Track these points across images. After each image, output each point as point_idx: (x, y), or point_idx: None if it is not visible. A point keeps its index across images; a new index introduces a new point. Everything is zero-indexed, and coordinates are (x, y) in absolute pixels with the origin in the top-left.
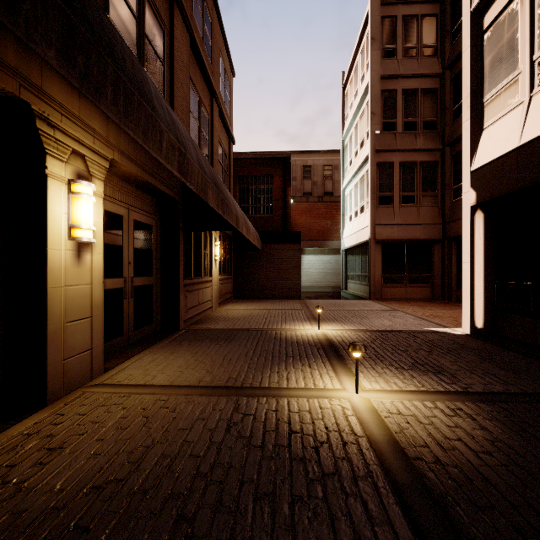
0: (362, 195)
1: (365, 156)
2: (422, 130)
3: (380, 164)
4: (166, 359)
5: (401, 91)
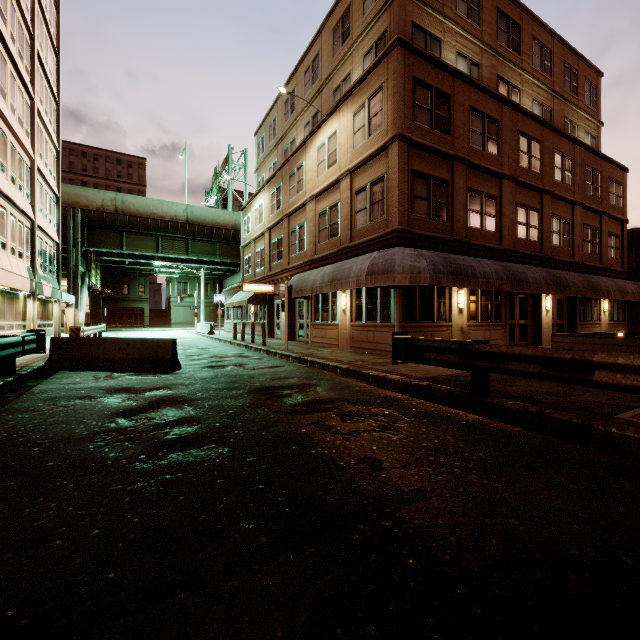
0: None
1: None
2: None
3: None
4: None
5: None
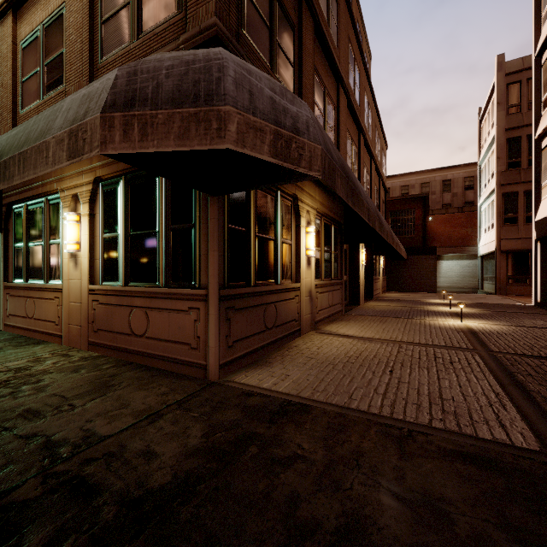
0: (492, 215)
1: (493, 188)
2: None
3: (505, 194)
4: (379, 303)
5: (525, 137)
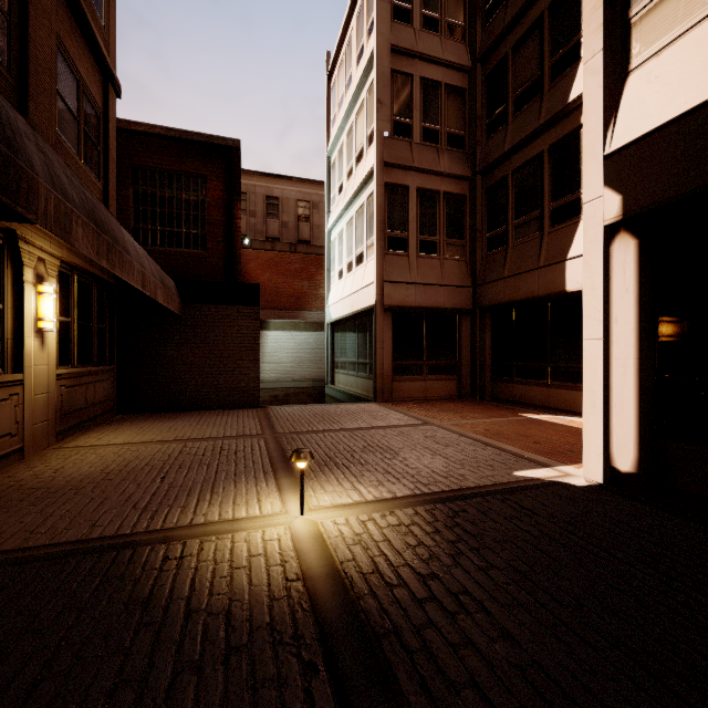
0: (360, 236)
1: (367, 172)
2: (446, 145)
3: (389, 187)
4: None
5: (419, 79)
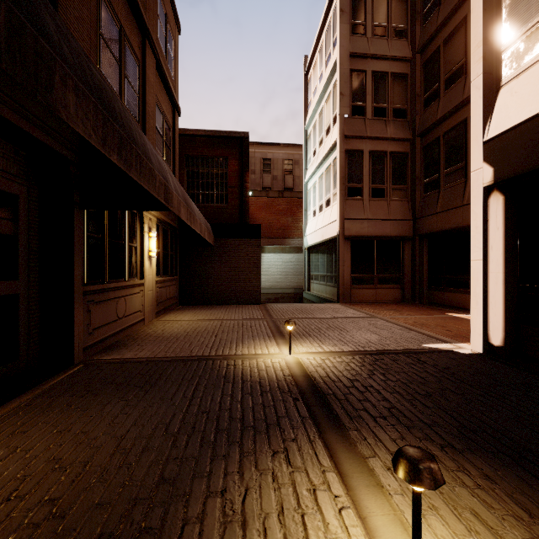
0: (328, 187)
1: (333, 143)
2: (392, 117)
3: (349, 152)
4: None
5: (370, 73)
